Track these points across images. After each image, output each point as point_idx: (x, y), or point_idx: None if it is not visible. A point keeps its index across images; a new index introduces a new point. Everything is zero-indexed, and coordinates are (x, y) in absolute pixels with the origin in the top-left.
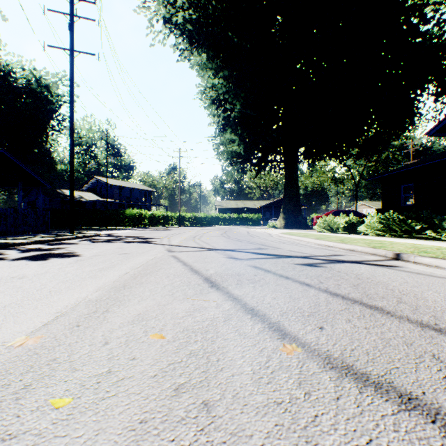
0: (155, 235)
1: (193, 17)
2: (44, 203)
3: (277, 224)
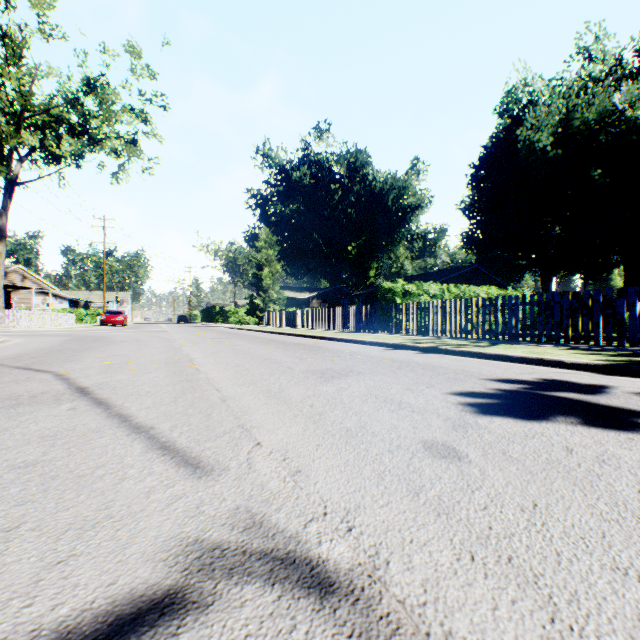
0: None
1: None
2: None
3: None
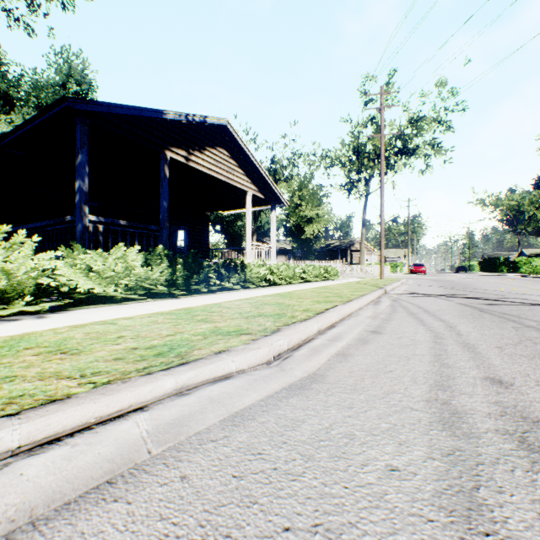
0: None
1: None
2: None
3: None
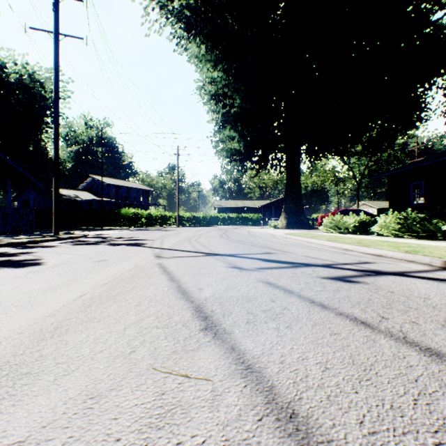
0: (148, 236)
1: (190, 1)
2: (38, 203)
3: (279, 224)
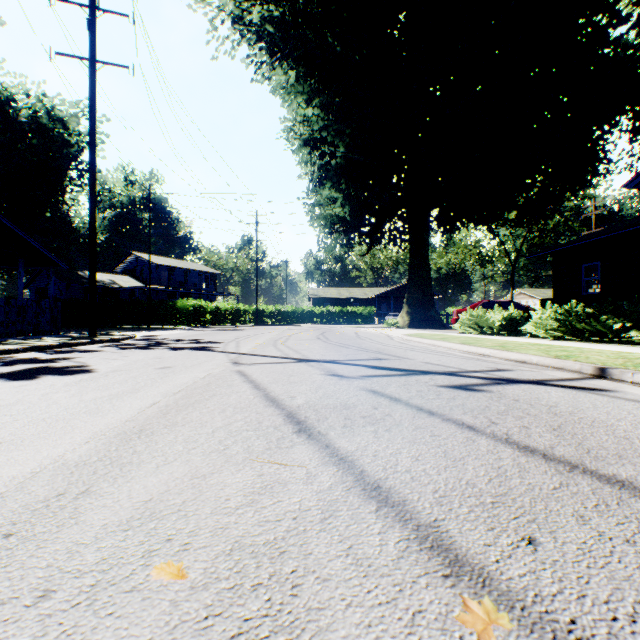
0: (218, 338)
1: (275, 13)
2: (58, 291)
3: (399, 322)
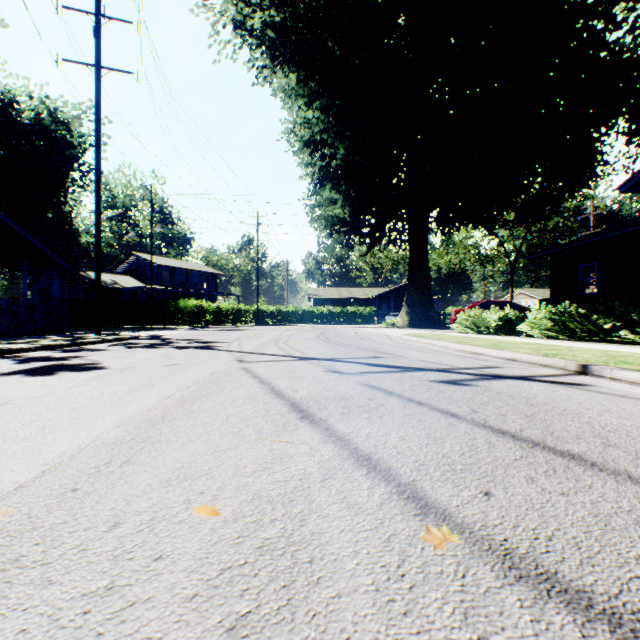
0: (221, 338)
1: (276, 19)
2: (61, 292)
3: (398, 322)
